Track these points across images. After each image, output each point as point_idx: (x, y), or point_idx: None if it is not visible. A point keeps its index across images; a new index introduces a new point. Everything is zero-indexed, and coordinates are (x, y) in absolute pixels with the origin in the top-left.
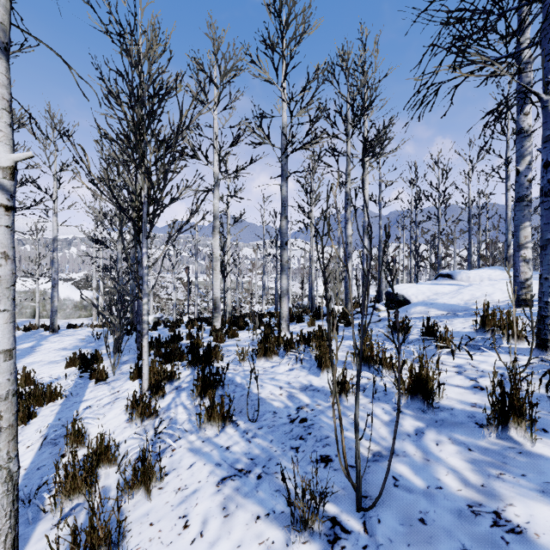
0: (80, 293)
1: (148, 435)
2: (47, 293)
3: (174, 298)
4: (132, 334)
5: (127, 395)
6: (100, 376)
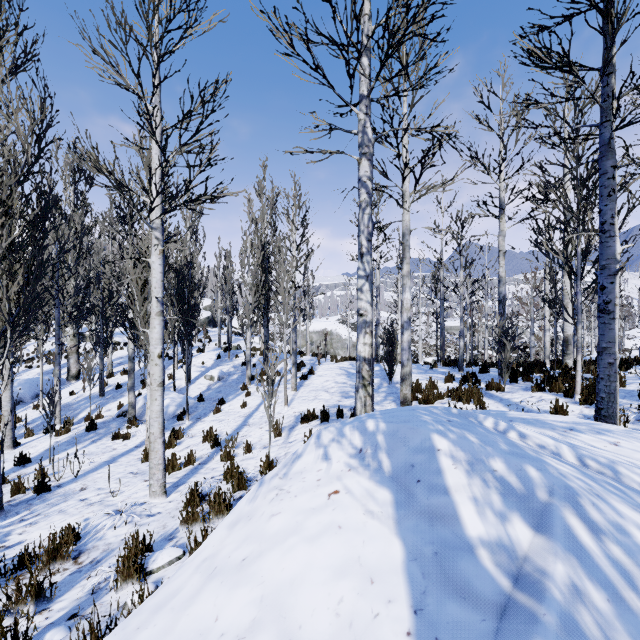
0: (355, 334)
1: (630, 411)
2: (333, 333)
3: (467, 340)
4: (457, 368)
5: (550, 398)
6: (498, 388)
